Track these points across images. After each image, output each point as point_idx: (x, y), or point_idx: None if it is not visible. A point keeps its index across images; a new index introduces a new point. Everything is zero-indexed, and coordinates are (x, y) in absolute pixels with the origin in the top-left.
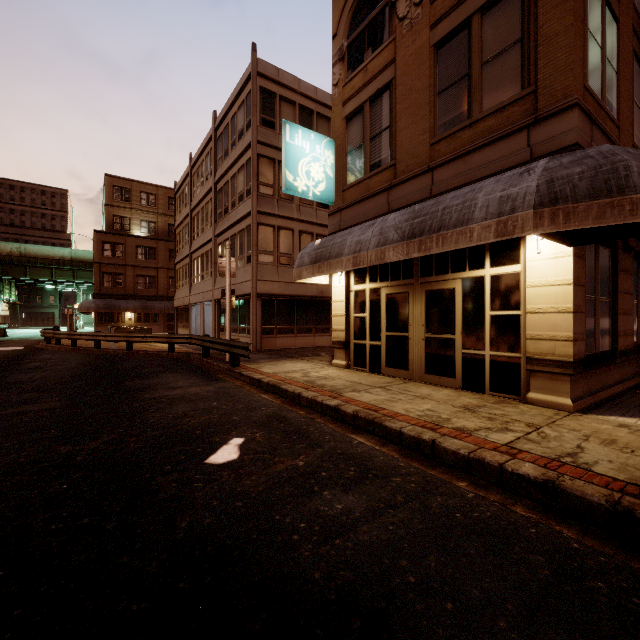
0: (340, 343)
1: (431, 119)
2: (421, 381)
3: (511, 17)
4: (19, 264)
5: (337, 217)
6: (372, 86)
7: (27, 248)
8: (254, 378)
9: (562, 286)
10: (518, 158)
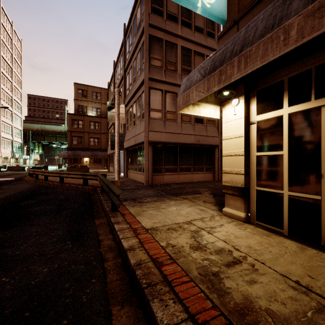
0: (235, 189)
1: None
2: None
3: None
4: (41, 135)
5: (232, 33)
6: None
7: (45, 127)
8: (121, 243)
9: None
10: None
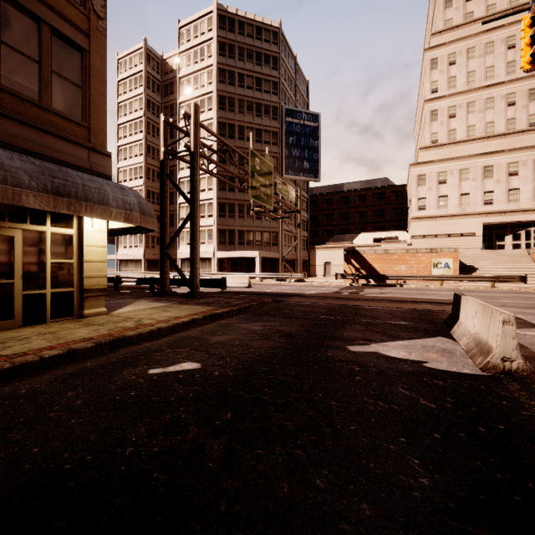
0: None
1: None
2: None
3: (75, 65)
4: None
5: None
6: None
7: None
8: None
9: (103, 248)
10: (83, 163)
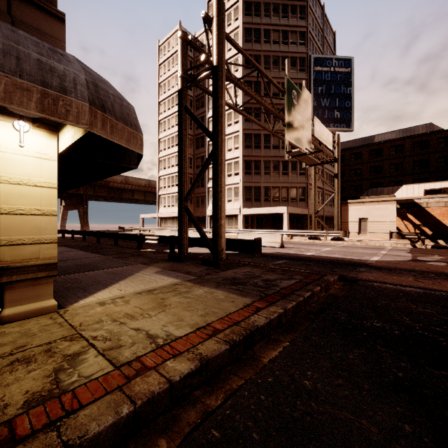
0: None
1: None
2: None
3: None
4: None
5: None
6: None
7: None
8: None
9: (48, 189)
10: None
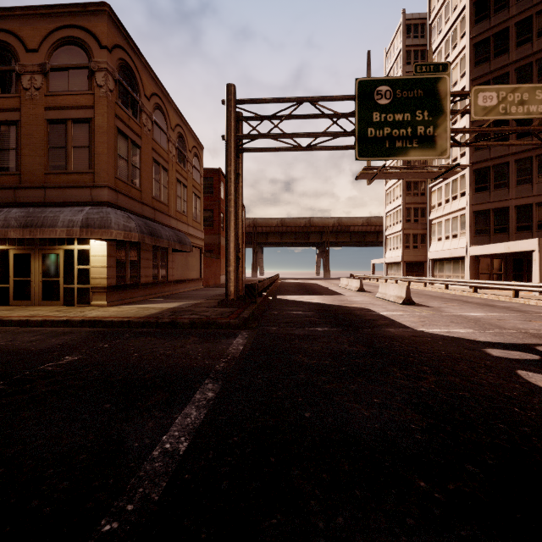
0: None
1: (45, 159)
2: (40, 305)
3: (85, 134)
4: None
5: None
6: (2, 115)
7: None
8: None
9: (104, 257)
10: (87, 199)
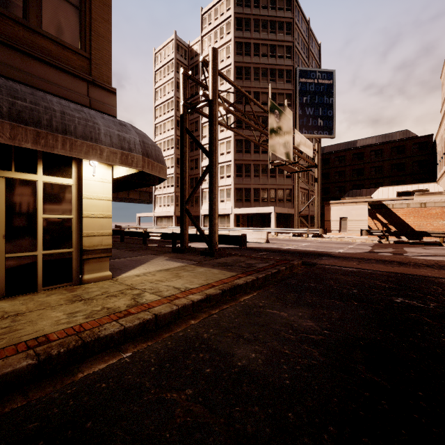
0: None
1: None
2: None
3: None
4: None
5: None
6: None
7: None
8: None
9: (107, 201)
10: (81, 99)
